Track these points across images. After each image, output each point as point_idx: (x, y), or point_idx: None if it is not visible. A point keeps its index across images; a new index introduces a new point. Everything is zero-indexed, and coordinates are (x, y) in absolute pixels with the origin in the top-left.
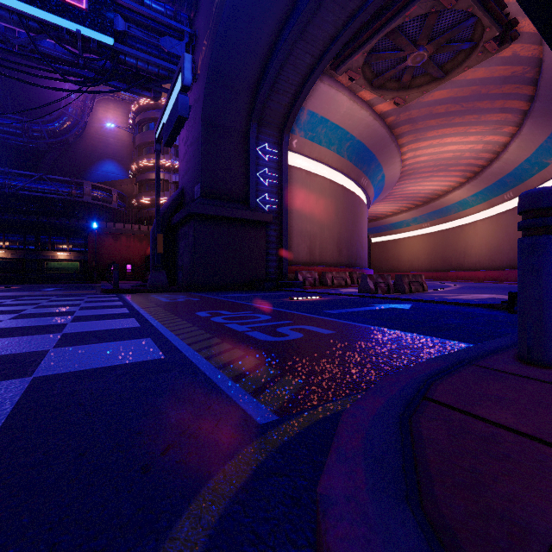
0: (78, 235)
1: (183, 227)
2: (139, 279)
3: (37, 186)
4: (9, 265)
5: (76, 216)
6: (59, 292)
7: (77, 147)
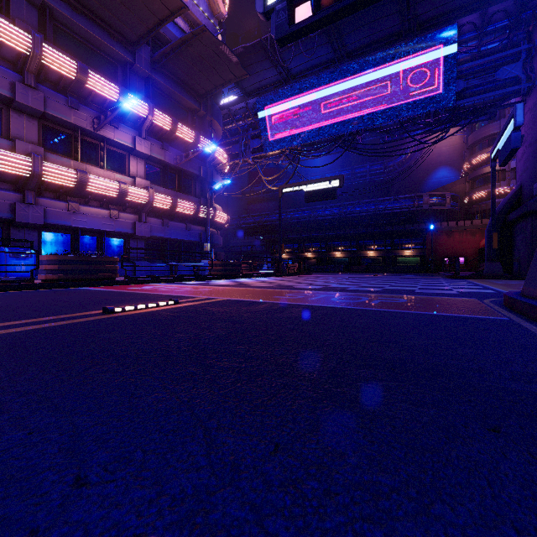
0: (418, 236)
1: (519, 223)
2: (471, 270)
3: (392, 206)
4: (376, 260)
5: (416, 221)
6: (419, 277)
7: (415, 165)
